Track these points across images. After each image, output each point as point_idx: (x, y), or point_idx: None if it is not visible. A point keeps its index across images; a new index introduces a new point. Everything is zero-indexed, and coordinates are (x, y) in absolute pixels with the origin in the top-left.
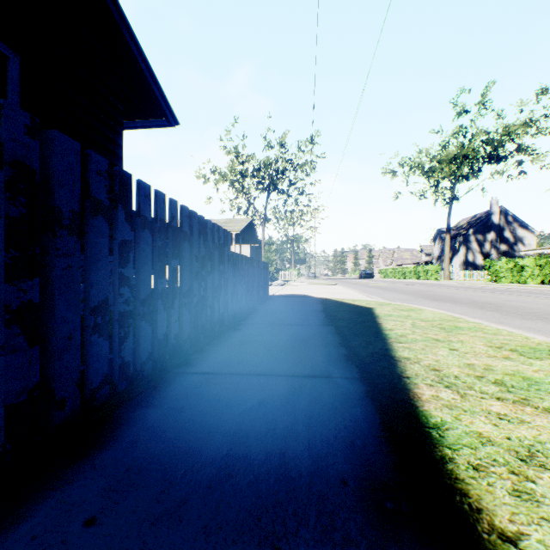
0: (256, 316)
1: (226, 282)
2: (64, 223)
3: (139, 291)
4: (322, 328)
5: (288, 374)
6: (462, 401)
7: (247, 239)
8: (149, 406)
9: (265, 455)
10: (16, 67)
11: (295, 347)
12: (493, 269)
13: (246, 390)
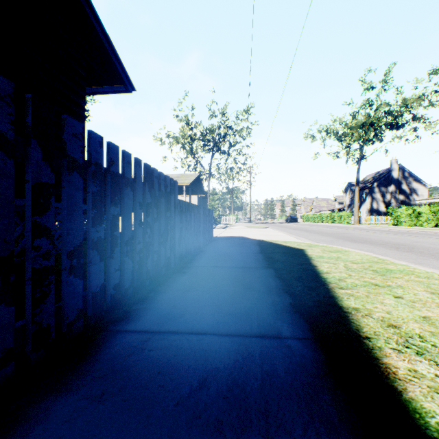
0: (201, 258)
1: (173, 227)
2: None
3: (65, 242)
4: (263, 271)
5: (233, 332)
6: None
7: (195, 190)
8: (59, 392)
9: None
10: None
11: (238, 294)
12: (395, 215)
13: (185, 360)
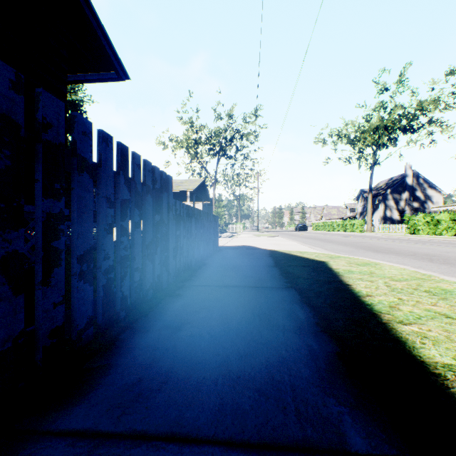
0: (203, 273)
1: (165, 235)
2: None
3: None
4: (283, 293)
5: (253, 437)
6: None
7: (200, 197)
8: None
9: None
10: None
11: (254, 335)
12: (412, 223)
13: None
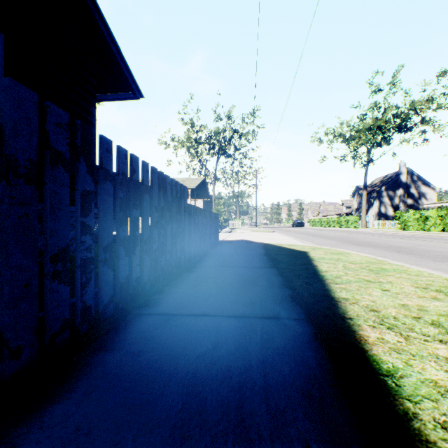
0: (209, 259)
1: (183, 230)
2: (19, 171)
3: (101, 239)
4: (266, 270)
5: (239, 315)
6: (408, 344)
7: (200, 194)
8: (107, 350)
9: (221, 410)
10: (1, 43)
11: (244, 288)
12: (402, 219)
13: (201, 332)
